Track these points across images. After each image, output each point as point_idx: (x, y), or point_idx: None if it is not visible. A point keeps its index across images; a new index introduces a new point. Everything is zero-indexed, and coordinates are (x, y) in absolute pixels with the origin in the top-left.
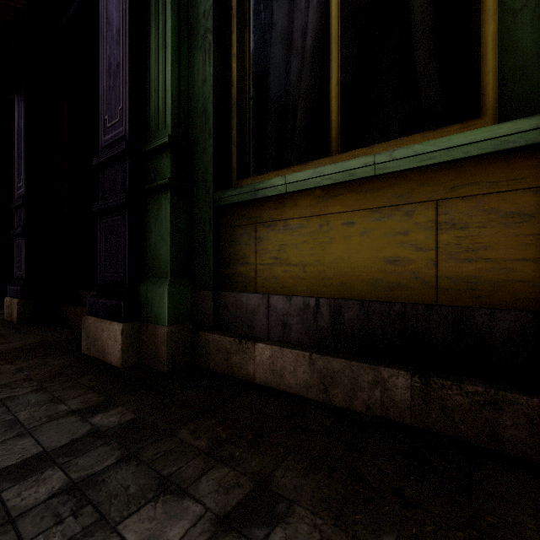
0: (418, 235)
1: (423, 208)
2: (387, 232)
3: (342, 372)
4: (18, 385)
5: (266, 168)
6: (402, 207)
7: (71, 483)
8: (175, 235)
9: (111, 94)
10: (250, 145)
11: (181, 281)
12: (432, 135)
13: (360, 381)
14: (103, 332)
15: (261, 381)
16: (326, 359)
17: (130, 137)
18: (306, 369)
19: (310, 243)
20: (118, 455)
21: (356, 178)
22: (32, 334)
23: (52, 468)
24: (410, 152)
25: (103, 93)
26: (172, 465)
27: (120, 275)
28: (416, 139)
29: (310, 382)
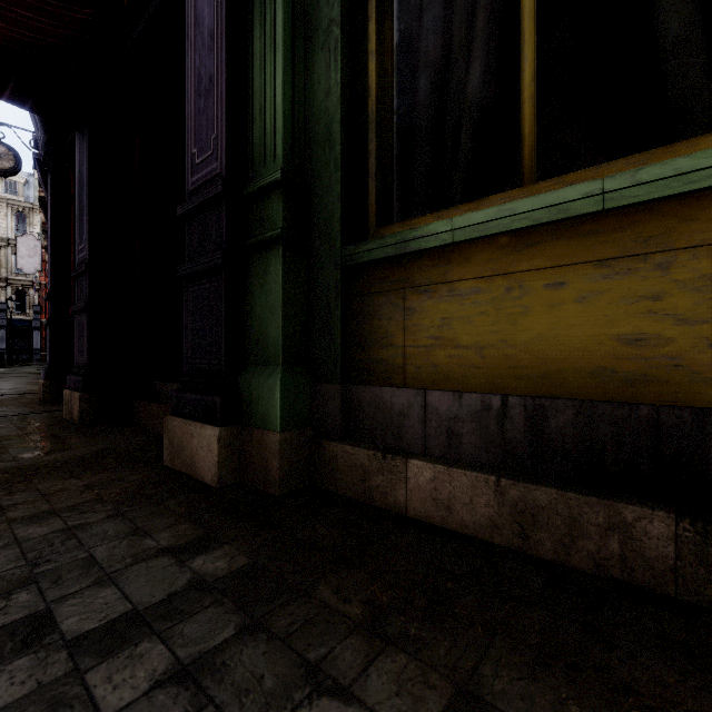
0: (679, 300)
1: (688, 258)
2: (624, 296)
3: (551, 508)
4: (88, 508)
5: (413, 211)
6: (651, 256)
7: (178, 664)
8: (288, 307)
9: (202, 120)
10: (393, 179)
11: (296, 370)
12: (707, 142)
13: (583, 524)
14: (192, 439)
15: (418, 515)
16: (525, 488)
17: (227, 174)
18: (490, 500)
19: (490, 315)
20: (237, 622)
21: (570, 216)
22: (98, 438)
23: (149, 638)
24: (668, 170)
25: (190, 119)
26: (319, 644)
27: (214, 362)
28: (677, 150)
29: (496, 520)
